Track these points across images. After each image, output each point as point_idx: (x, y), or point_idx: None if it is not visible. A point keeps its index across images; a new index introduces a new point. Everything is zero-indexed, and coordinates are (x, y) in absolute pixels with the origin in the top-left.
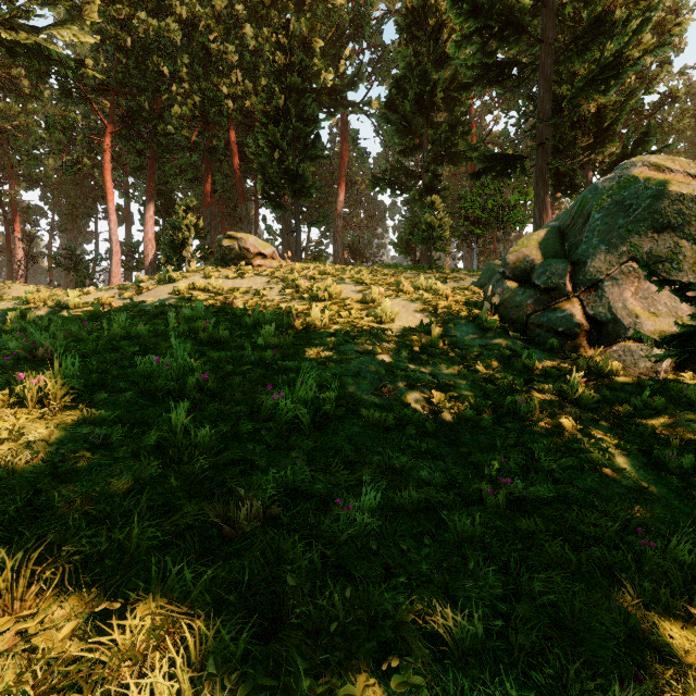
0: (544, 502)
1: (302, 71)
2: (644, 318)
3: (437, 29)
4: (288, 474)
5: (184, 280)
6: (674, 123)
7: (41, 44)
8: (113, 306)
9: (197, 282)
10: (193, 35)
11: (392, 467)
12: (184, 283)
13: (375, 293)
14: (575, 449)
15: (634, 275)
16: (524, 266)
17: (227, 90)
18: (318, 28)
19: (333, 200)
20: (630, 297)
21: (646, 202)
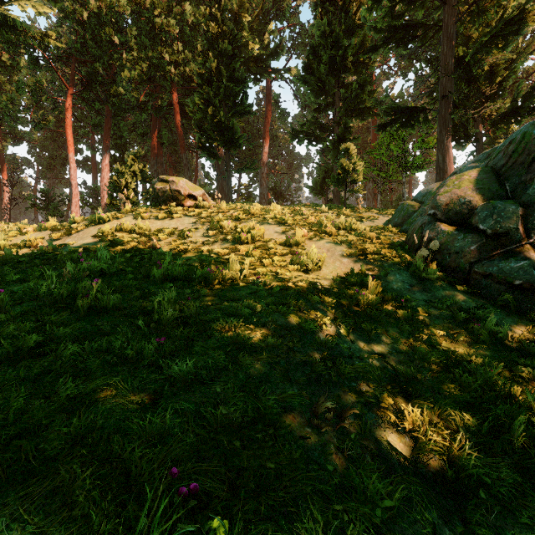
0: None
1: (232, 39)
2: None
3: (347, 3)
4: None
5: (114, 221)
6: None
7: (7, 15)
8: (38, 248)
9: (124, 223)
10: (141, 12)
11: None
12: (113, 224)
13: (299, 235)
14: None
15: None
16: (459, 208)
17: (170, 58)
18: (246, 5)
19: (259, 152)
20: None
21: None
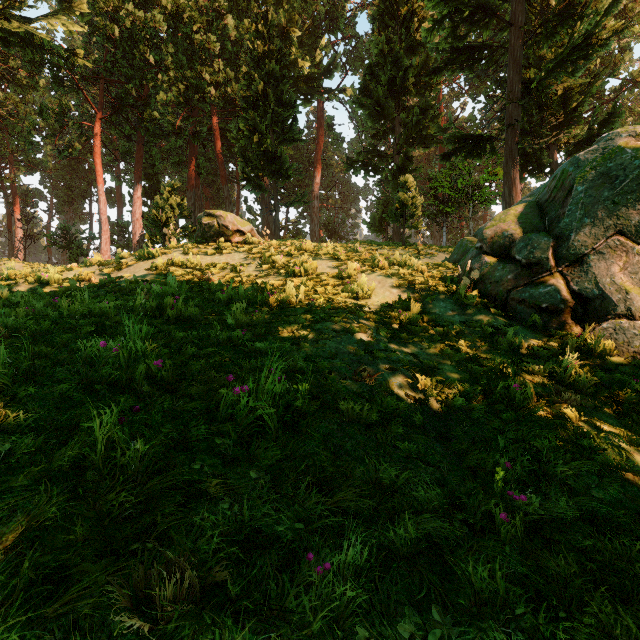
0: (564, 522)
1: (280, 58)
2: (635, 293)
3: (409, 18)
4: (244, 507)
5: (163, 256)
6: (633, 107)
7: (33, 33)
8: (92, 281)
9: (175, 258)
10: (177, 26)
11: (378, 481)
12: (163, 259)
13: (351, 268)
14: (586, 446)
15: (622, 249)
16: (503, 241)
17: (210, 78)
18: (295, 19)
19: (310, 183)
20: (618, 272)
21: (634, 173)
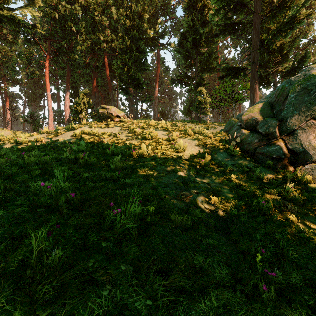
0: (295, 286)
1: (138, 29)
2: None
3: (202, 9)
4: (118, 291)
5: (79, 129)
6: (314, 53)
7: (15, 16)
8: (43, 142)
9: (85, 130)
10: (87, 13)
11: (193, 265)
12: (79, 130)
13: (174, 135)
14: (303, 238)
15: (314, 127)
16: (252, 122)
17: (103, 39)
18: (146, 9)
19: (153, 90)
20: (312, 139)
21: None
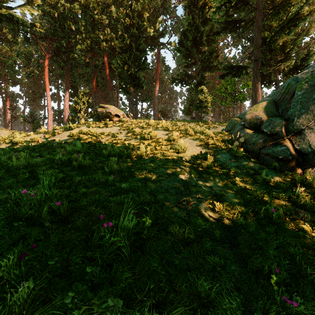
0: None
1: (138, 27)
2: None
3: (203, 7)
4: None
5: (77, 128)
6: None
7: (13, 15)
8: (39, 142)
9: (83, 129)
10: (86, 11)
11: (197, 293)
12: (77, 130)
13: (175, 135)
14: None
15: None
16: (256, 121)
17: (103, 37)
18: (146, 7)
19: (153, 90)
20: None
21: None
